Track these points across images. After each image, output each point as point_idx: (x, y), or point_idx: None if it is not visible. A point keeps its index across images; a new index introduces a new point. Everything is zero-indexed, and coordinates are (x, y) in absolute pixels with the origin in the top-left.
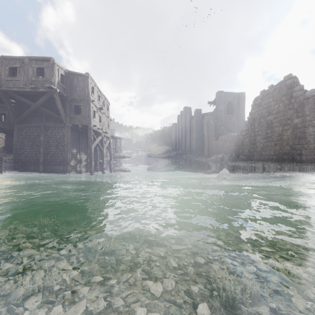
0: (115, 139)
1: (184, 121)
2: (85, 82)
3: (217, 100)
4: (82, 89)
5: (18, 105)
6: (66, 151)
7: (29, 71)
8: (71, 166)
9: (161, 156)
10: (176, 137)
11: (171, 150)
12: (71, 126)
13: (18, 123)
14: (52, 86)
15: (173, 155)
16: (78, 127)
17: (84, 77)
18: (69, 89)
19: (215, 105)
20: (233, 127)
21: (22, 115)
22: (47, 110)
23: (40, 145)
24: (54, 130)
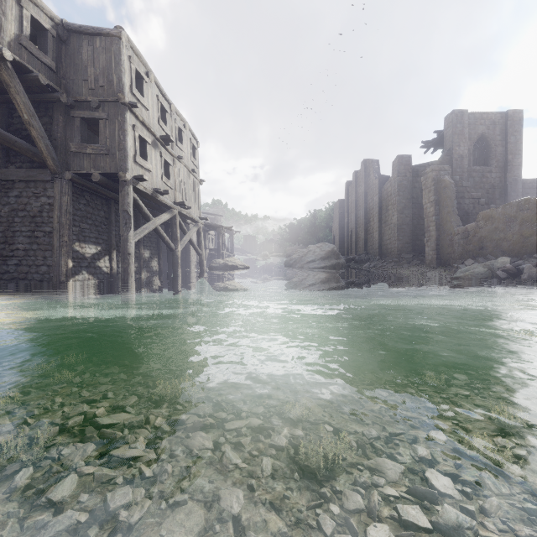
0: (217, 230)
1: (364, 190)
2: (111, 52)
3: (451, 133)
4: (102, 71)
5: None
6: (56, 250)
7: None
8: (72, 291)
9: (317, 265)
10: (343, 228)
11: (337, 252)
12: (70, 177)
13: None
14: None
15: (342, 262)
16: (100, 184)
17: (110, 38)
18: (66, 73)
19: (445, 145)
20: (491, 196)
21: None
22: (10, 133)
23: None
24: (26, 189)
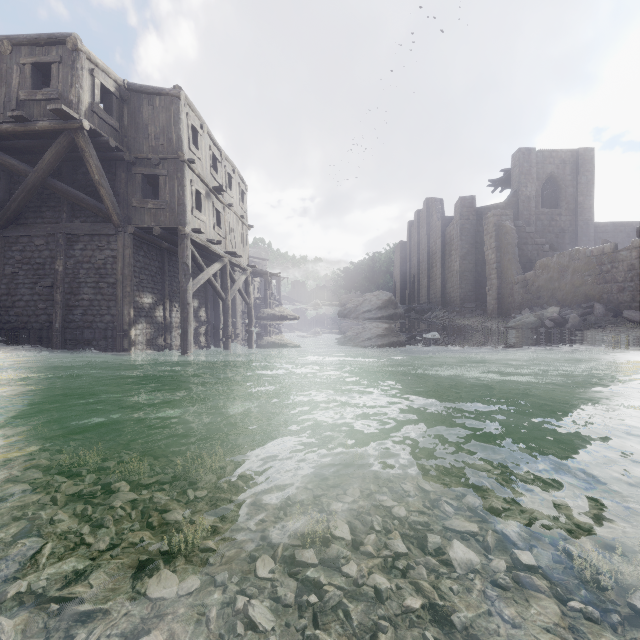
0: (264, 277)
1: (427, 232)
2: (170, 111)
3: (517, 173)
4: (162, 130)
5: (4, 180)
6: (120, 300)
7: (13, 75)
8: (134, 339)
9: (373, 315)
10: (405, 273)
11: (395, 302)
12: (132, 231)
13: (4, 227)
14: (65, 110)
15: (401, 312)
16: (157, 236)
17: (169, 98)
18: (128, 132)
19: (511, 185)
20: (561, 241)
21: (9, 205)
22: (75, 189)
23: (54, 283)
24: (90, 242)
